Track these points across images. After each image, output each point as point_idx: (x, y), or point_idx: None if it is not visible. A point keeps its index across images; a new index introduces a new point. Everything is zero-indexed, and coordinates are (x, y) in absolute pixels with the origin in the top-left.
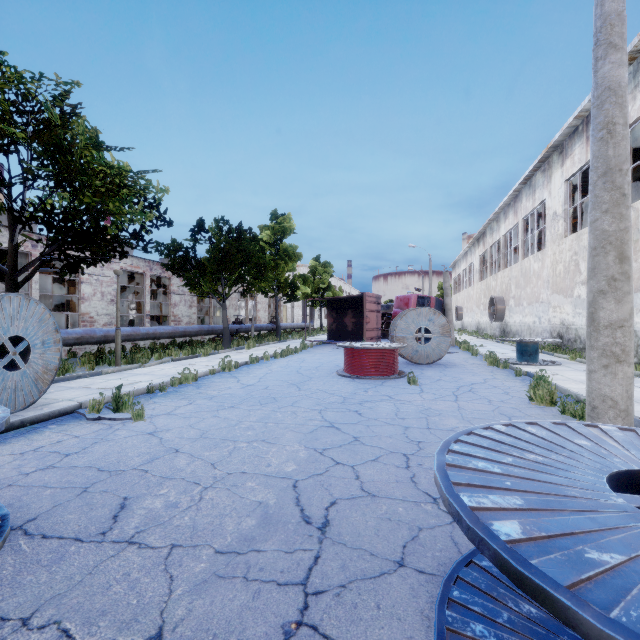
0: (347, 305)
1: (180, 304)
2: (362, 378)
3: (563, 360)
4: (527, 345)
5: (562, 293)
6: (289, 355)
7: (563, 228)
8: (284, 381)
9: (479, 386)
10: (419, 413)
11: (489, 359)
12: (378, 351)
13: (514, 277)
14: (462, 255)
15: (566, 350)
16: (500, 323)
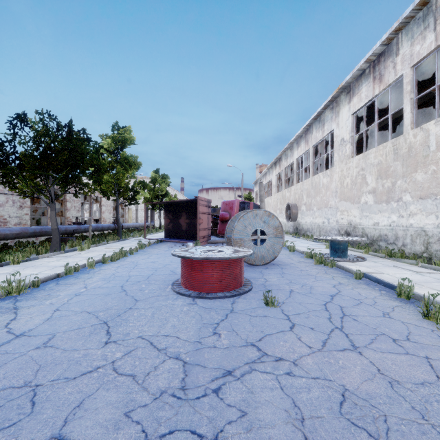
0: (182, 208)
1: (6, 204)
2: (205, 297)
3: (359, 254)
4: (340, 243)
5: (349, 200)
6: (122, 258)
7: (350, 150)
8: (91, 315)
9: (344, 301)
10: (348, 426)
11: (316, 258)
12: (223, 261)
13: (305, 189)
14: (262, 175)
15: (353, 244)
16: (293, 223)
